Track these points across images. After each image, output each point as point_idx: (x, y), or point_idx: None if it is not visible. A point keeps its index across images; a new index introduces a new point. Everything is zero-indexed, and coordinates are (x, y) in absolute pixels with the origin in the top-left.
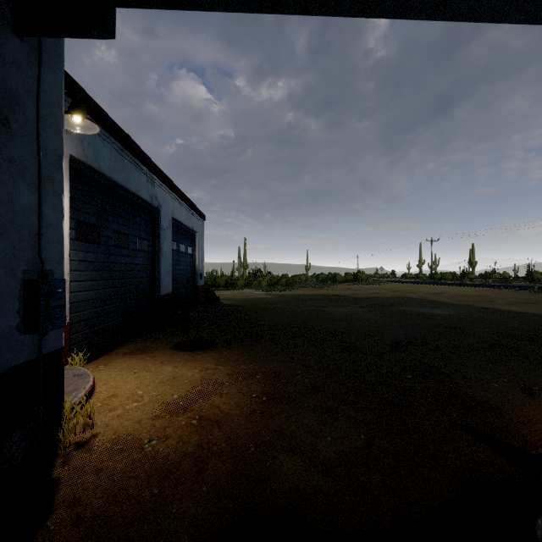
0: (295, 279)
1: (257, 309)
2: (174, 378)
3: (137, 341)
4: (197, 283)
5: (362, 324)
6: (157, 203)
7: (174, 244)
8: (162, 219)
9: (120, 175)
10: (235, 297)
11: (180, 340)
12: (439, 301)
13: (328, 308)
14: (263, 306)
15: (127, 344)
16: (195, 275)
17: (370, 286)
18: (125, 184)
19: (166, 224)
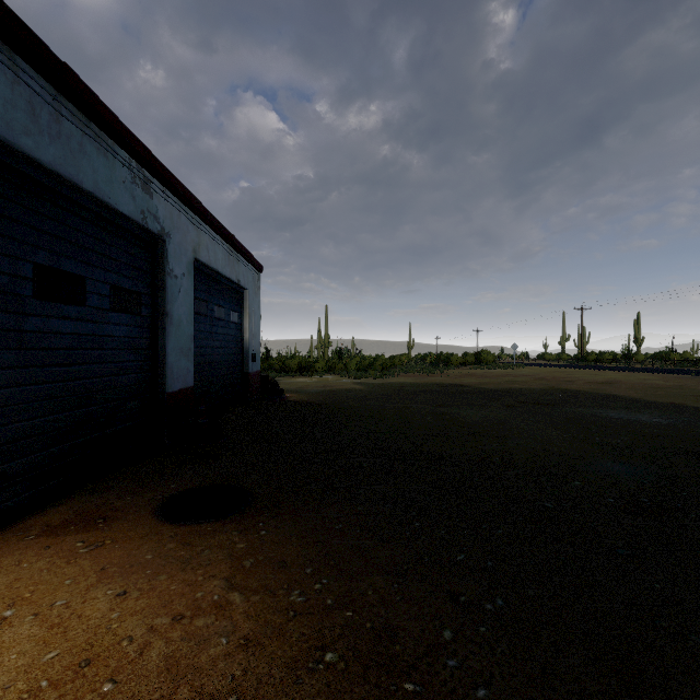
0: (395, 362)
1: (341, 410)
2: (83, 664)
3: (96, 490)
4: (248, 368)
5: (530, 446)
6: (157, 227)
7: (201, 305)
8: (170, 258)
9: (49, 148)
10: (309, 388)
11: (185, 485)
12: (623, 397)
13: (453, 409)
14: (351, 404)
15: (73, 497)
16: (244, 356)
17: (500, 371)
18: (66, 170)
19: (181, 269)
